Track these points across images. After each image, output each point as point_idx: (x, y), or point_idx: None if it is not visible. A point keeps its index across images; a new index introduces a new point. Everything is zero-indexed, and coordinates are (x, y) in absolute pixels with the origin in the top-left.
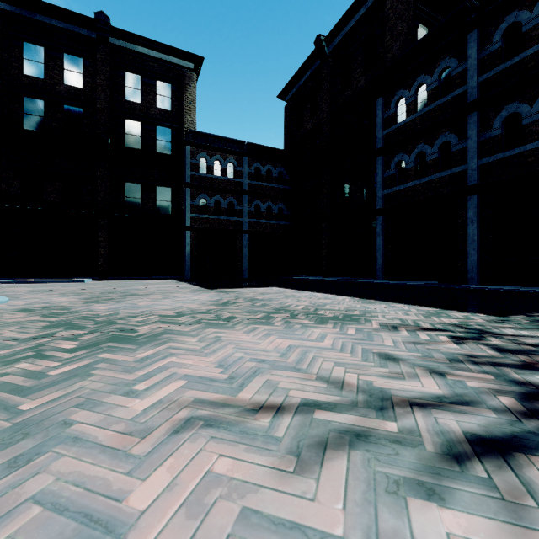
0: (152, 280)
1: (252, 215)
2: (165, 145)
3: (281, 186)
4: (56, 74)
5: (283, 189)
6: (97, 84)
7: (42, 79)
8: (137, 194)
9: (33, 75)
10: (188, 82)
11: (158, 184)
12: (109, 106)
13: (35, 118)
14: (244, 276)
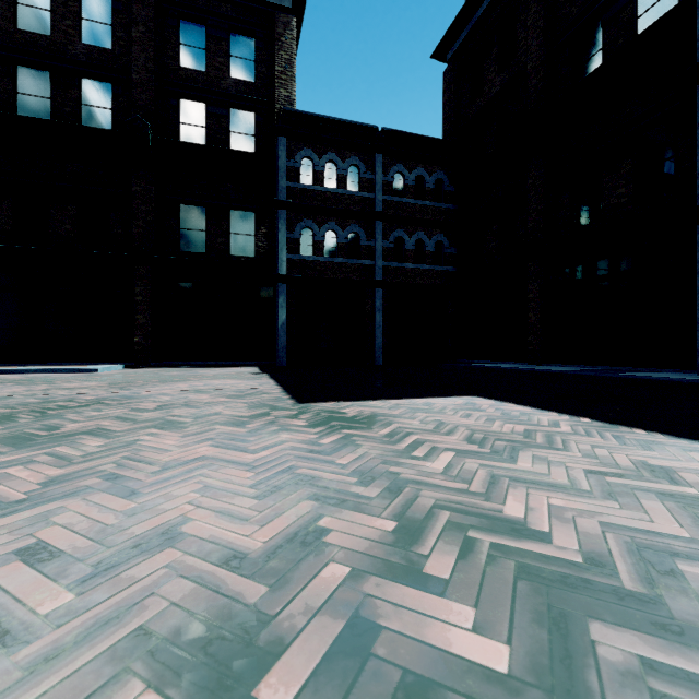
0: (221, 367)
1: (390, 255)
2: (245, 140)
3: (441, 204)
4: (67, 27)
5: (443, 209)
6: (133, 40)
7: (46, 36)
8: (199, 223)
9: (32, 30)
10: (282, 32)
11: (233, 206)
12: (152, 76)
13: (36, 100)
14: (377, 361)
